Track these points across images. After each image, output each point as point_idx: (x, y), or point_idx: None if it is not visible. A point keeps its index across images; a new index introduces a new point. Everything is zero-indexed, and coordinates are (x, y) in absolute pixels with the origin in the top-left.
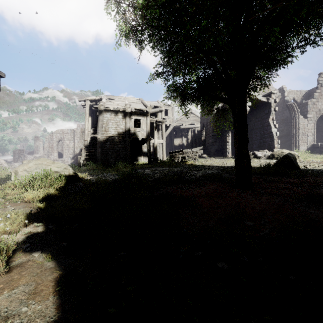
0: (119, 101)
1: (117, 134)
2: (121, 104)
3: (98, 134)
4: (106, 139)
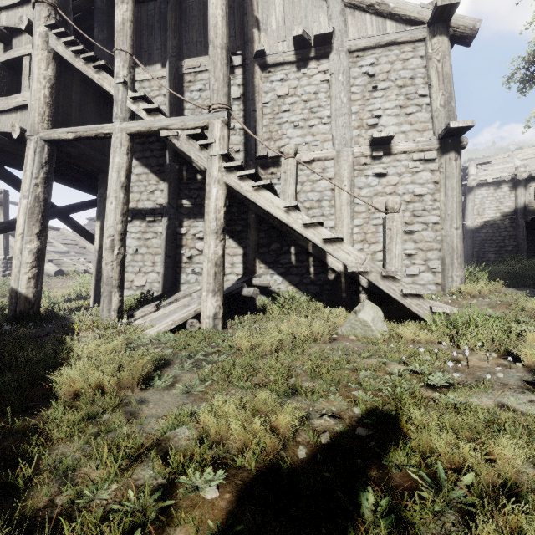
0: (500, 163)
1: (500, 216)
2: (507, 168)
3: (466, 220)
4: (480, 225)
